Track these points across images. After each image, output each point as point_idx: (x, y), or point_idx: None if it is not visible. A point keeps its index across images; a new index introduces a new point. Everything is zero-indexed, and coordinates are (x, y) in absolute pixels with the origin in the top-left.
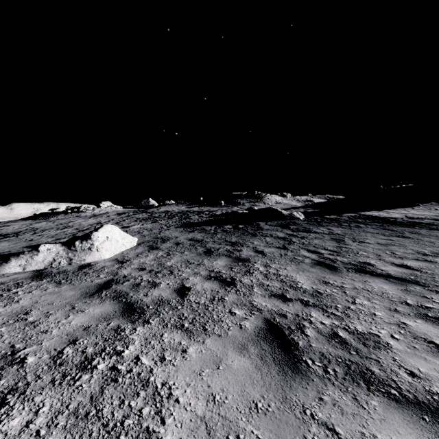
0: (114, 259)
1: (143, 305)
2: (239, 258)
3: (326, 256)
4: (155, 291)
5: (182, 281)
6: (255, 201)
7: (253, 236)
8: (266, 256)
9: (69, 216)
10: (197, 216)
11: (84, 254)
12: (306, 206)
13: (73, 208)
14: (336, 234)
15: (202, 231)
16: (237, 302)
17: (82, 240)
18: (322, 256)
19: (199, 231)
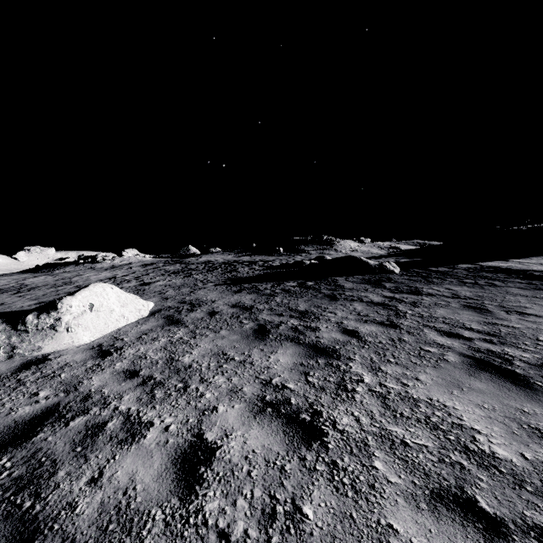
0: (95, 346)
1: (59, 542)
2: (316, 348)
3: (482, 347)
4: (125, 462)
5: (201, 419)
6: (324, 248)
7: (332, 300)
8: (366, 344)
9: (80, 268)
10: (248, 268)
11: (41, 338)
12: (394, 254)
13: (86, 257)
14: (465, 297)
15: (252, 291)
16: (345, 541)
17: (41, 312)
18: (475, 346)
19: (249, 291)
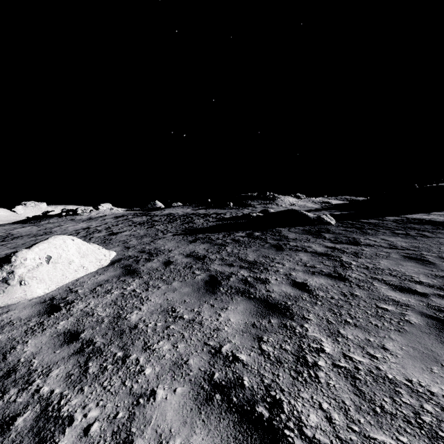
0: (47, 299)
1: None
2: (268, 304)
3: (441, 304)
4: None
5: (133, 412)
6: (267, 202)
7: (278, 250)
8: (319, 300)
9: (63, 219)
10: (203, 220)
11: None
12: (327, 207)
13: (68, 210)
14: (403, 248)
15: (205, 241)
16: None
17: None
18: (434, 304)
19: (203, 241)
